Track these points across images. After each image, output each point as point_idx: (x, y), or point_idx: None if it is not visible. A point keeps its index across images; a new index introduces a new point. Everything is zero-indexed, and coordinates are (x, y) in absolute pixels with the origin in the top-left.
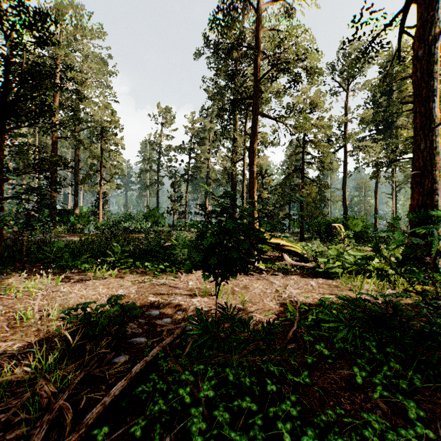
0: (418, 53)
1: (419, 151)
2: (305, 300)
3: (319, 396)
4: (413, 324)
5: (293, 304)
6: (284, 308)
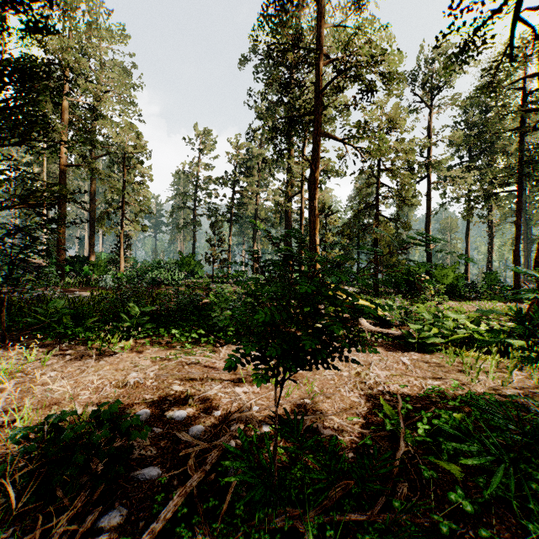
0: None
1: None
2: (401, 390)
3: None
4: None
5: (384, 396)
6: (373, 404)
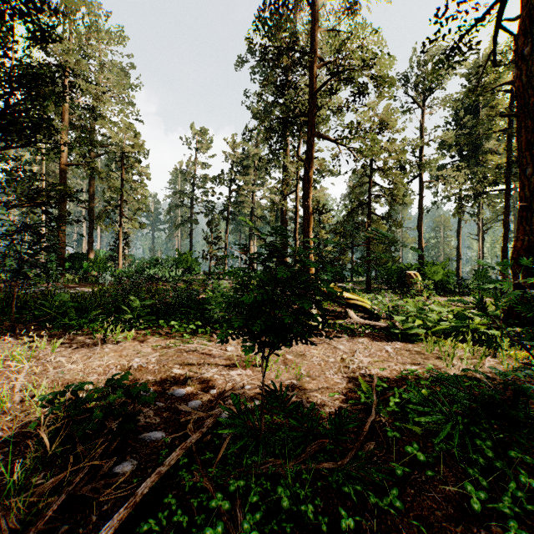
0: (523, 51)
1: (524, 178)
2: (381, 373)
3: (418, 532)
4: (531, 409)
5: (365, 378)
6: (354, 384)
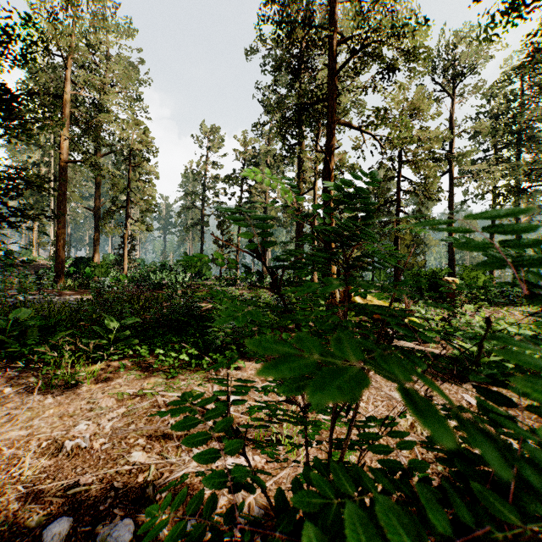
0: None
1: None
2: None
3: None
4: None
5: None
6: None
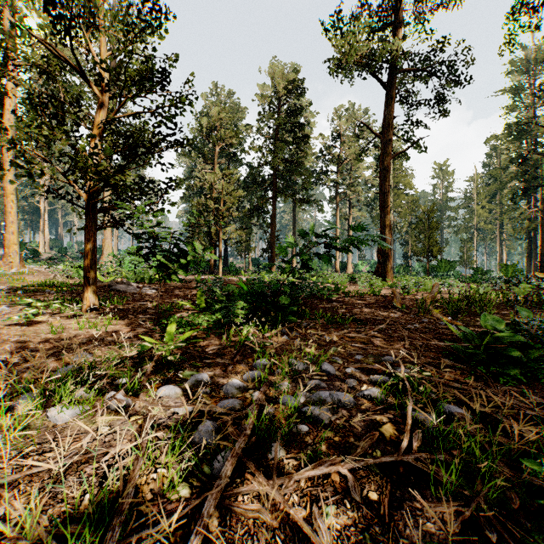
0: None
1: None
2: None
3: None
4: None
5: None
6: None
